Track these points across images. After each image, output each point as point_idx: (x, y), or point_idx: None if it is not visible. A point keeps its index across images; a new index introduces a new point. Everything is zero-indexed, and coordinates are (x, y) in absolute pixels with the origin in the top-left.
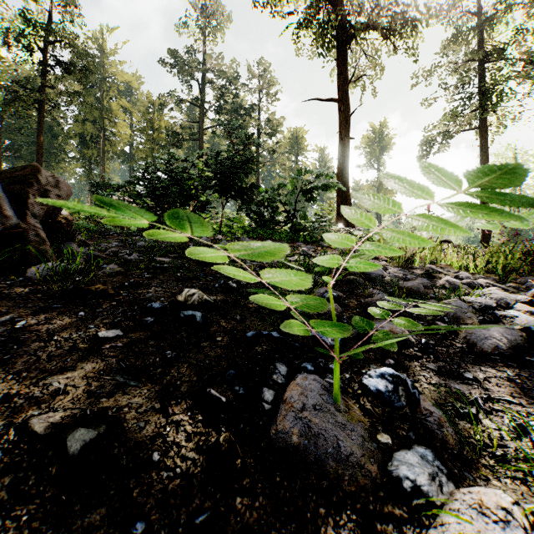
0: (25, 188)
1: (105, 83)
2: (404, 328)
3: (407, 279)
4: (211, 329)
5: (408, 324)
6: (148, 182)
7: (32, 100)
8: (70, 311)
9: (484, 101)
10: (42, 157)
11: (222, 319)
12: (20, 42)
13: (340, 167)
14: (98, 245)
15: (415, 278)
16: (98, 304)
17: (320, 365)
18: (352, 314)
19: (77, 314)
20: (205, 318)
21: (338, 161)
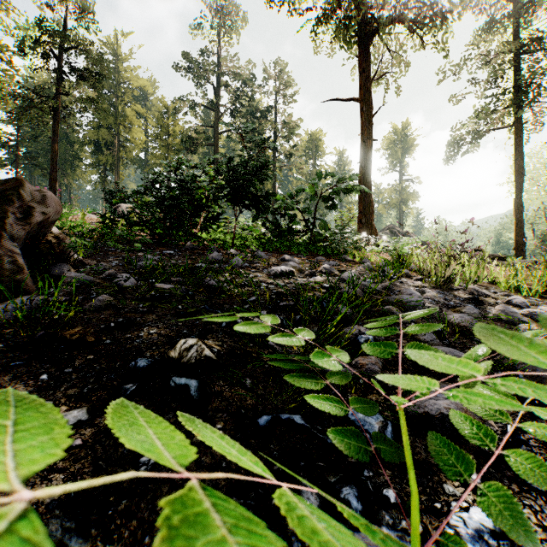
0: (4, 206)
1: (120, 88)
2: (536, 484)
3: (451, 307)
4: (210, 406)
5: (541, 475)
6: (156, 191)
7: (46, 107)
8: (30, 373)
9: (518, 97)
10: (58, 164)
11: (226, 385)
12: (34, 49)
13: (362, 171)
14: (96, 265)
15: (460, 304)
16: (71, 358)
17: (368, 486)
18: (397, 371)
19: (37, 379)
20: (203, 388)
21: (360, 165)
